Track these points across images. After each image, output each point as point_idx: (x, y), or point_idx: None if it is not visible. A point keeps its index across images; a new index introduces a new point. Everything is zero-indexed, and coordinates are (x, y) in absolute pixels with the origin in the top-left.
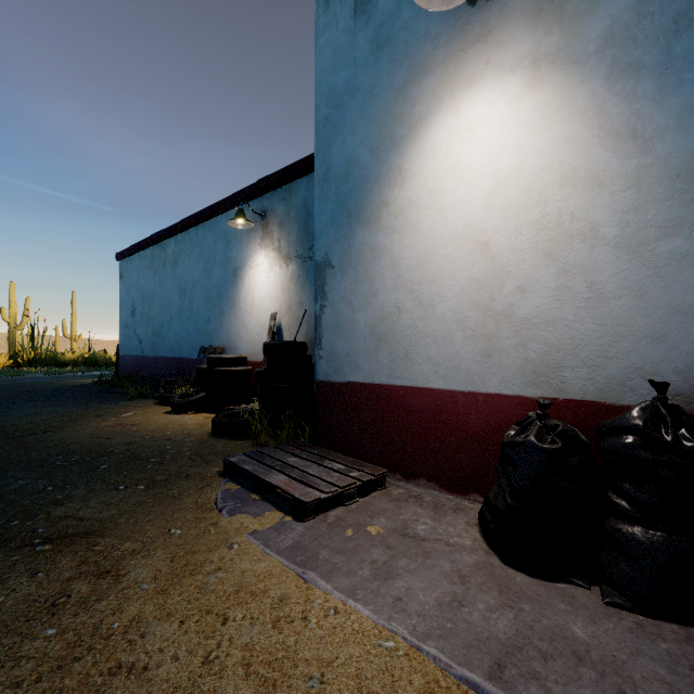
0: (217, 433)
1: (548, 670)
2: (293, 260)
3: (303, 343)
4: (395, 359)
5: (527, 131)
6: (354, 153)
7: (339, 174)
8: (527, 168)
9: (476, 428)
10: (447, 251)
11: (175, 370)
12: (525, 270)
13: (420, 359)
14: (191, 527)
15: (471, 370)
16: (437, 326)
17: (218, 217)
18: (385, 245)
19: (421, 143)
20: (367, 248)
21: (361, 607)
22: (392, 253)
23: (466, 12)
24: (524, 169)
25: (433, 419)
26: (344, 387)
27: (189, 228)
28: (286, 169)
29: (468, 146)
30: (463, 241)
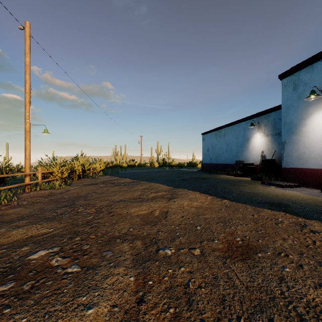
0: (253, 179)
1: (320, 195)
2: (269, 135)
3: (274, 159)
4: (303, 162)
5: None
6: (292, 119)
7: (288, 123)
8: None
9: None
10: (316, 141)
11: (224, 167)
12: None
13: (309, 162)
14: (261, 187)
15: (321, 164)
16: (314, 156)
17: (241, 123)
18: (300, 139)
19: (310, 119)
20: (296, 139)
21: (294, 191)
22: (302, 141)
23: (321, 95)
24: None
25: (313, 174)
26: (289, 169)
27: (230, 126)
28: (267, 110)
29: (321, 121)
30: (320, 139)
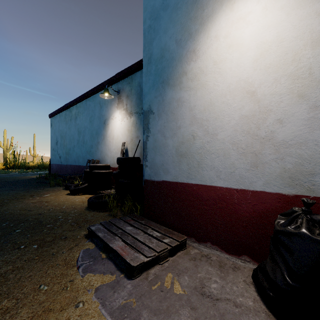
0: (90, 207)
1: None
2: (133, 115)
3: (138, 158)
4: (191, 167)
5: (284, 13)
6: (165, 44)
7: (157, 58)
8: (284, 38)
9: (246, 213)
10: (225, 98)
11: (76, 171)
12: (283, 108)
13: (207, 167)
14: (55, 283)
15: (242, 175)
16: (219, 147)
17: (96, 94)
18: (185, 98)
19: (208, 32)
20: (173, 101)
21: None
22: (189, 102)
23: None
24: (282, 39)
25: (216, 205)
26: (160, 184)
27: (82, 100)
28: (130, 67)
29: (241, 30)
30: (237, 91)
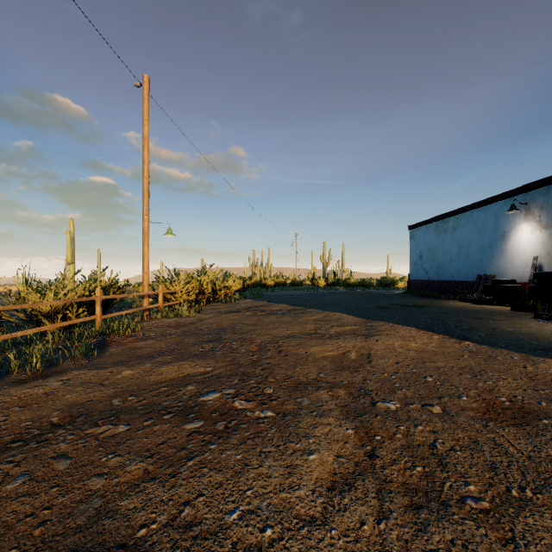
0: (515, 310)
1: None
2: (550, 227)
3: None
4: None
5: None
6: None
7: None
8: None
9: None
10: None
11: (454, 287)
12: None
13: None
14: (535, 323)
15: None
16: None
17: (489, 205)
18: None
19: None
20: None
21: None
22: None
23: None
24: None
25: None
26: None
27: (465, 211)
28: (546, 179)
29: None
30: None
